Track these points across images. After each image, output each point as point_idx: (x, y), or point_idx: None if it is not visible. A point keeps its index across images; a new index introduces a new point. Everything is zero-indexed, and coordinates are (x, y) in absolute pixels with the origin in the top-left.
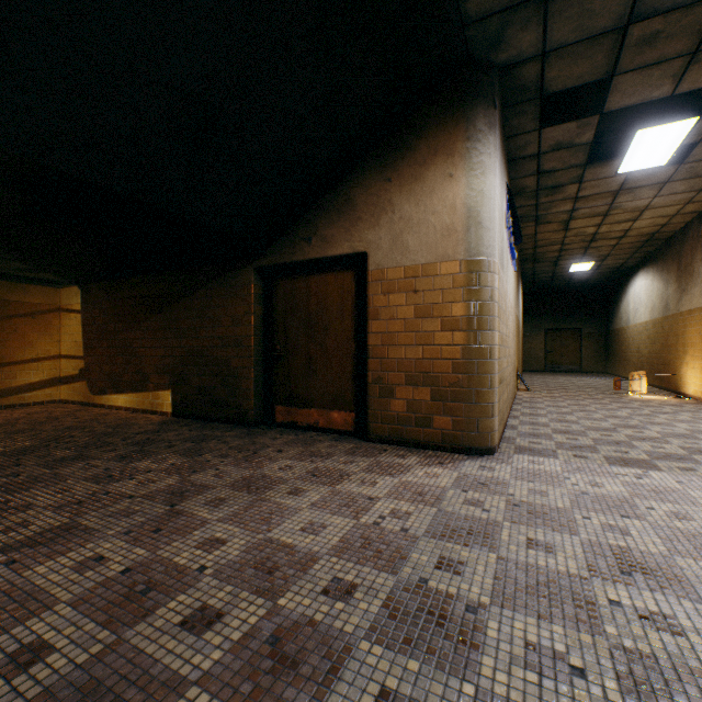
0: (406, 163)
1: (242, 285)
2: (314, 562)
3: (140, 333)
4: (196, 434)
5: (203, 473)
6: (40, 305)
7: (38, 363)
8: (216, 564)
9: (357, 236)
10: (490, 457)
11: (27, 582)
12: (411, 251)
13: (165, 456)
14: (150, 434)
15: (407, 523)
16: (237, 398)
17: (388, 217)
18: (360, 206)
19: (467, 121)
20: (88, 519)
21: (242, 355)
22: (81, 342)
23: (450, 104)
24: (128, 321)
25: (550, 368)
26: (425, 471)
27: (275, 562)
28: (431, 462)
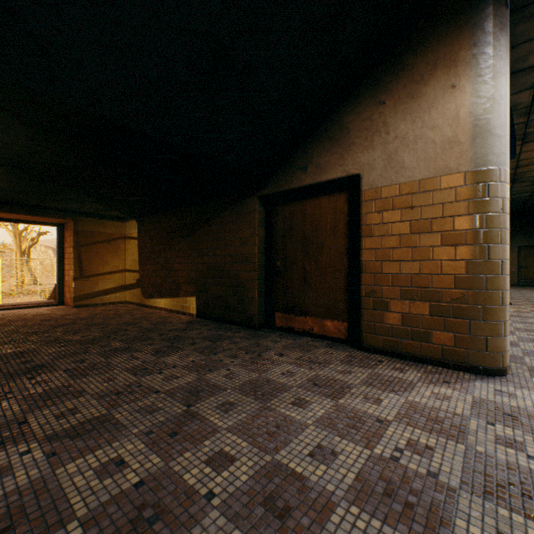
0: (401, 84)
1: (248, 212)
2: (330, 509)
3: (175, 253)
4: (213, 334)
5: (216, 372)
6: (112, 234)
7: (111, 275)
8: (224, 490)
9: (349, 160)
10: (503, 380)
11: (56, 483)
12: (407, 168)
13: (187, 353)
14: (179, 332)
15: (432, 464)
16: (244, 305)
17: (382, 138)
18: (353, 132)
19: (473, 26)
20: (120, 412)
21: (248, 270)
22: (137, 260)
23: (452, 14)
24: (167, 244)
25: (523, 282)
26: (430, 390)
27: (286, 500)
28: (434, 379)
